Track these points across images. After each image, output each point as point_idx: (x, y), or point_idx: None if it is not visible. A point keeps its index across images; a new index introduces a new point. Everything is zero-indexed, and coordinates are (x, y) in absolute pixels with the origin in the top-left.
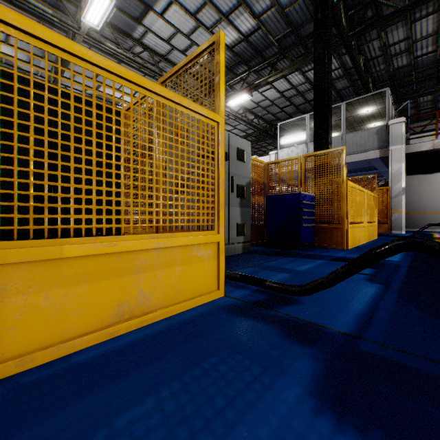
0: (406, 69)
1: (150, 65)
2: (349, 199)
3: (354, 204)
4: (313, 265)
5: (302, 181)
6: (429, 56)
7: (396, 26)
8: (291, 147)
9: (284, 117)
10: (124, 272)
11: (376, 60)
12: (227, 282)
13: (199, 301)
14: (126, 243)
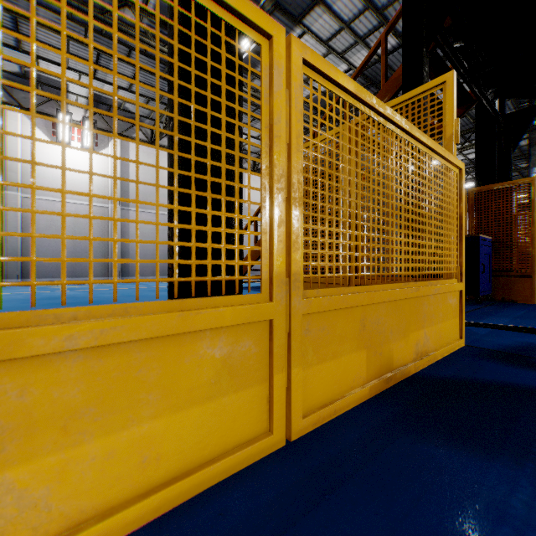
0: None
1: None
2: None
3: None
4: None
5: None
6: None
7: None
8: None
9: None
10: None
11: None
12: None
13: None
14: None
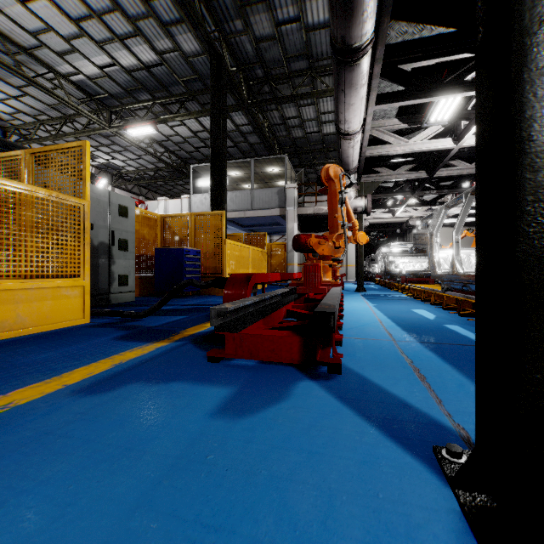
0: (303, 140)
1: (2, 52)
2: (229, 254)
3: (235, 258)
4: (180, 305)
5: (192, 237)
6: (316, 135)
7: (288, 105)
8: (204, 194)
9: (200, 158)
10: (7, 302)
11: (278, 126)
12: (96, 317)
13: (67, 324)
14: (9, 284)
